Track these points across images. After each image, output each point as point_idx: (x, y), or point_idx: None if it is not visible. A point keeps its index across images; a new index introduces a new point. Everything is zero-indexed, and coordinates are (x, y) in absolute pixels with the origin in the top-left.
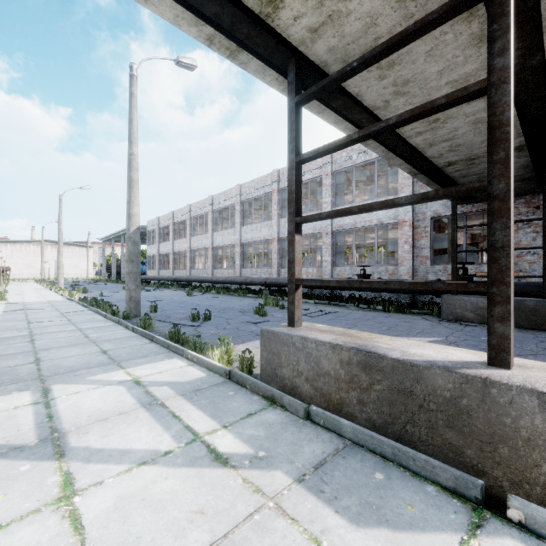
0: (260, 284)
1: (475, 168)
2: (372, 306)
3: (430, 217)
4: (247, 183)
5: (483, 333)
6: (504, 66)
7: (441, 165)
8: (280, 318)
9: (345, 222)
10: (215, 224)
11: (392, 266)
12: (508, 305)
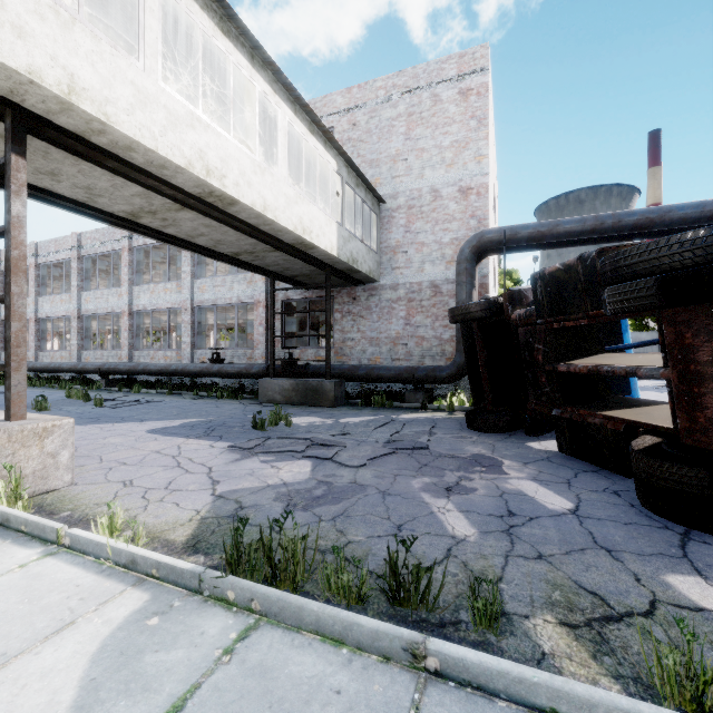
0: (95, 372)
1: (267, 260)
2: (214, 394)
3: (282, 300)
4: (90, 233)
5: (264, 411)
6: (9, 221)
7: (230, 254)
8: (63, 412)
9: (207, 297)
10: (41, 285)
11: (251, 350)
12: (11, 379)
